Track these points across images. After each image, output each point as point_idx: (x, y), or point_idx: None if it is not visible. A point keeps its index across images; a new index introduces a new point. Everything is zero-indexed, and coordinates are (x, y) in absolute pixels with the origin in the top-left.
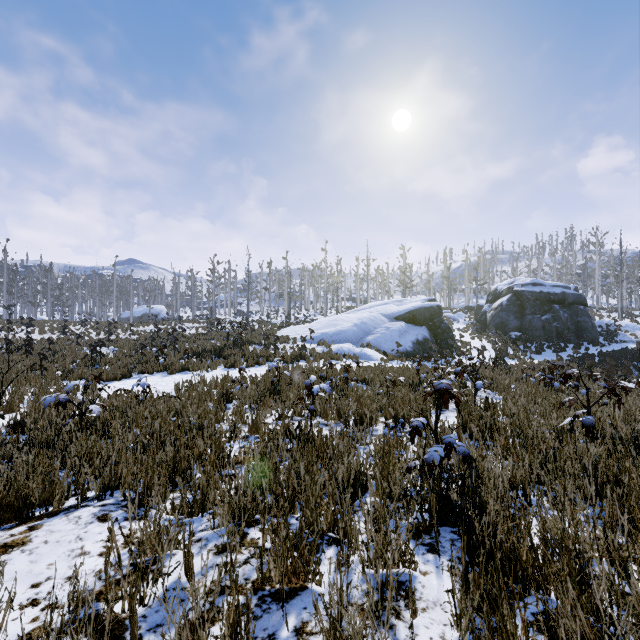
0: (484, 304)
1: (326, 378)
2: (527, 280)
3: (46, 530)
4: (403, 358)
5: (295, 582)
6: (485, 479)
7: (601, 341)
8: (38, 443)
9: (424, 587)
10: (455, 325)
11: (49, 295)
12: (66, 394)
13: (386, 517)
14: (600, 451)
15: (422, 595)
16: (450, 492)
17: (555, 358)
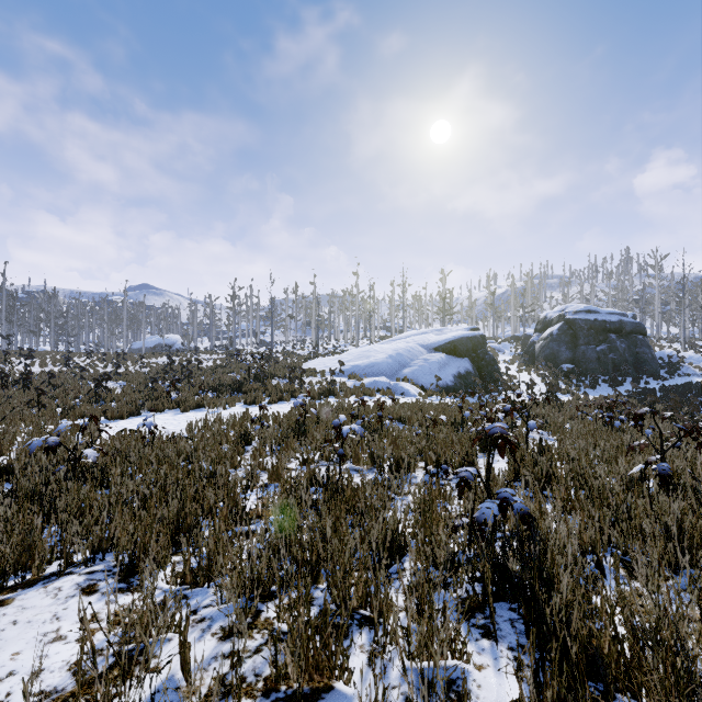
0: (532, 333)
1: (358, 416)
2: (580, 307)
3: (17, 606)
4: (443, 393)
5: (318, 680)
6: (552, 546)
7: (662, 374)
8: (23, 494)
9: (480, 687)
10: (500, 357)
11: (52, 323)
12: (56, 437)
13: (431, 596)
14: (682, 506)
15: (478, 699)
16: (507, 559)
17: (612, 393)
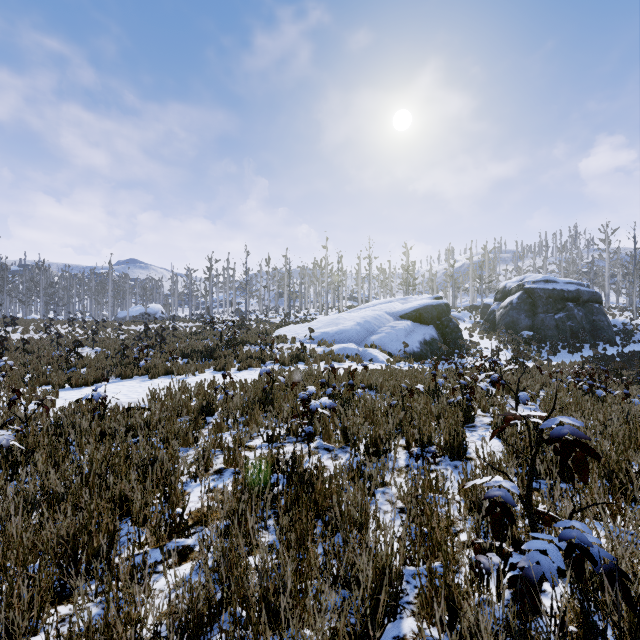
0: (491, 303)
1: (328, 385)
2: (538, 277)
3: None
4: (411, 360)
5: None
6: None
7: (618, 341)
8: None
9: None
10: (461, 324)
11: (41, 294)
12: None
13: None
14: None
15: None
16: None
17: (572, 359)
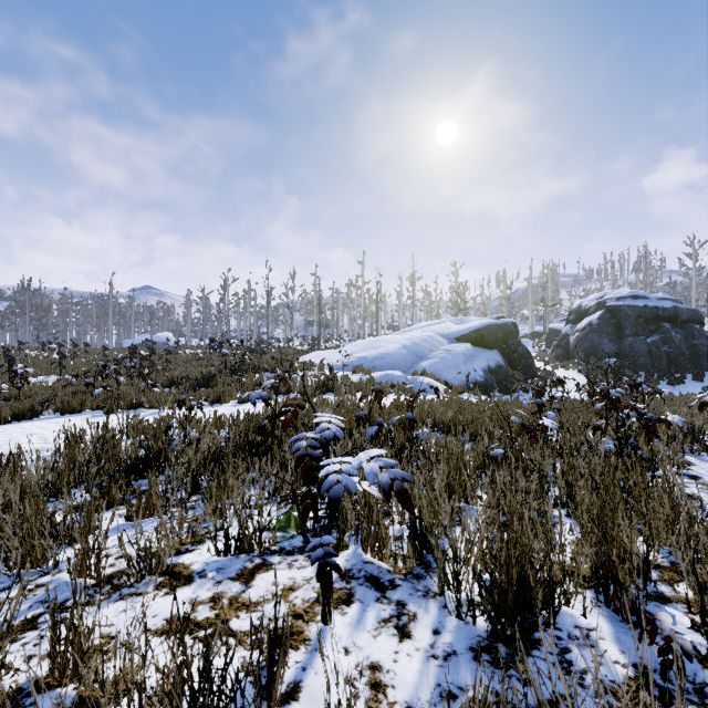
0: (558, 327)
1: (369, 421)
2: (624, 292)
3: None
4: (477, 390)
5: None
6: None
7: None
8: None
9: None
10: None
11: (27, 318)
12: None
13: None
14: None
15: None
16: None
17: (675, 392)
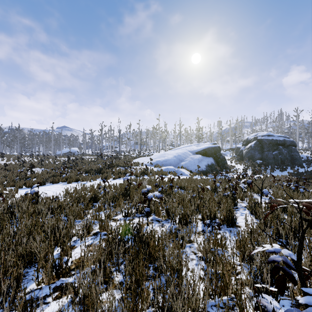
0: (240, 146)
1: (159, 186)
2: (264, 133)
3: None
4: (201, 174)
5: None
6: None
7: (304, 165)
8: None
9: None
10: (225, 157)
11: (18, 142)
12: None
13: None
14: None
15: None
16: None
17: (282, 174)
